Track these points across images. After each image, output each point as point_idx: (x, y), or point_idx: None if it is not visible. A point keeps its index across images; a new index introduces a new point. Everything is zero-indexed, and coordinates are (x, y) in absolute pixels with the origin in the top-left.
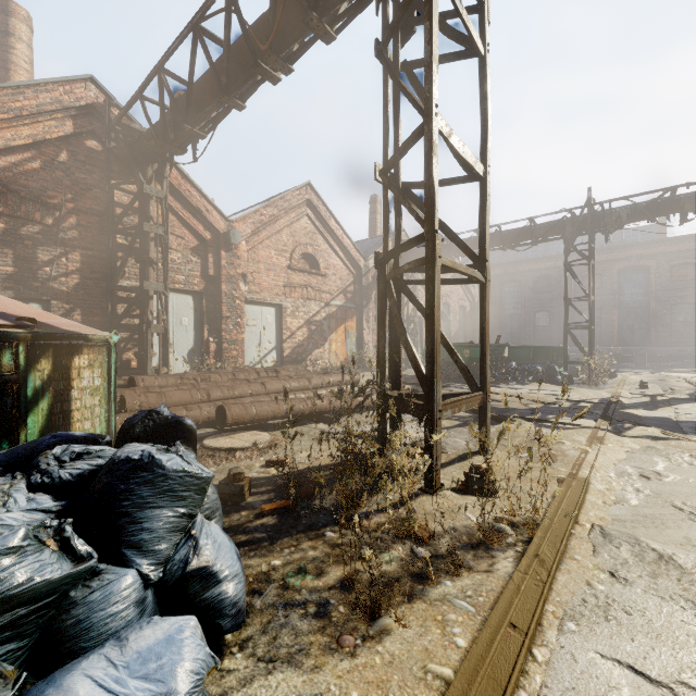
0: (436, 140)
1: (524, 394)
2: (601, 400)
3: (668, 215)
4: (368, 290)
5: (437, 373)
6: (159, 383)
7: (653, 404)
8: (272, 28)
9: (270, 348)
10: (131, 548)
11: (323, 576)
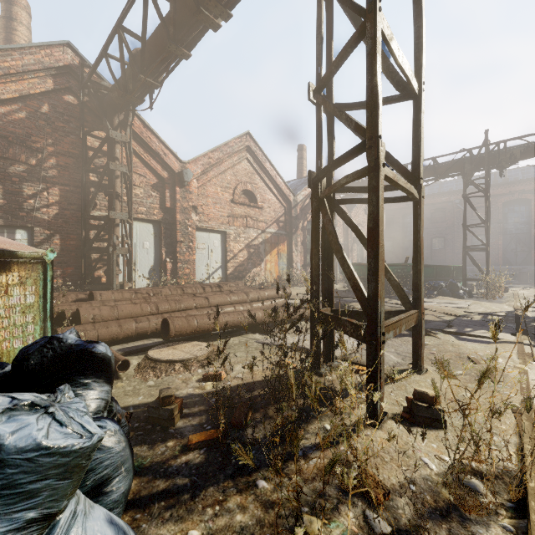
0: (379, 38)
1: (435, 307)
2: (507, 313)
3: None
4: (296, 220)
5: (381, 292)
6: (115, 297)
7: None
8: None
9: (216, 267)
10: None
11: None
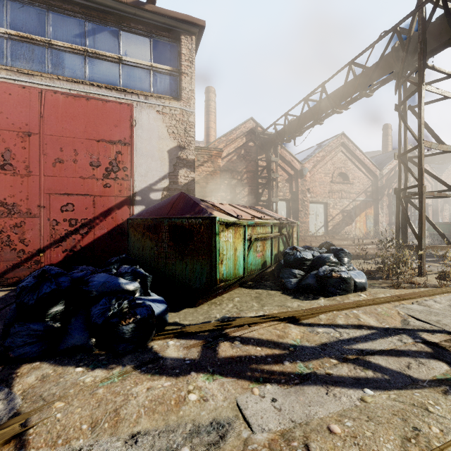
0: (423, 152)
1: None
2: None
3: None
4: (382, 189)
5: (423, 235)
6: None
7: None
8: (342, 98)
9: (320, 226)
10: (342, 263)
11: (381, 285)
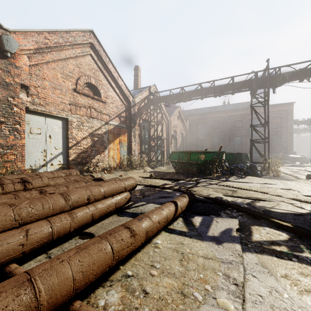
0: None
1: (271, 190)
2: None
3: (308, 78)
4: (134, 117)
5: None
6: None
7: None
8: None
9: (56, 153)
10: None
11: None
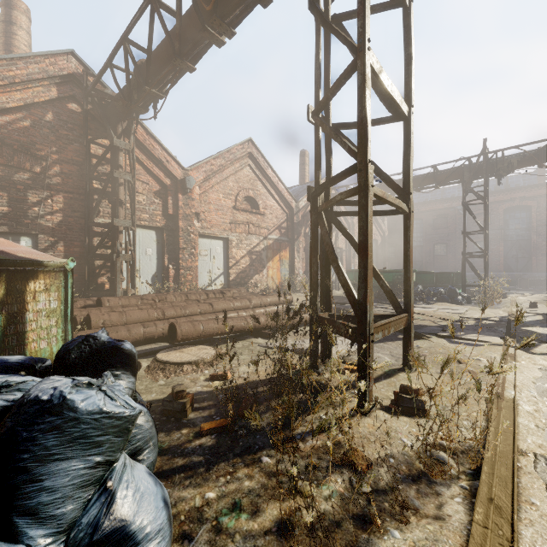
0: (369, 74)
1: (432, 312)
2: (501, 318)
3: None
4: (298, 227)
5: (370, 298)
6: (122, 303)
7: (546, 322)
8: None
9: (218, 273)
10: (24, 516)
11: (258, 516)
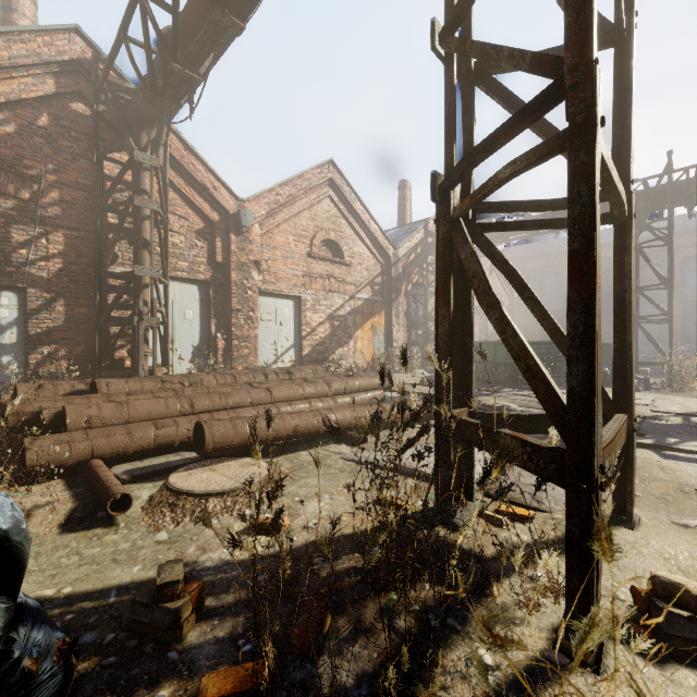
0: None
1: None
2: None
3: None
4: (397, 282)
5: (597, 384)
6: (130, 388)
7: None
8: None
9: (287, 346)
10: None
11: None
